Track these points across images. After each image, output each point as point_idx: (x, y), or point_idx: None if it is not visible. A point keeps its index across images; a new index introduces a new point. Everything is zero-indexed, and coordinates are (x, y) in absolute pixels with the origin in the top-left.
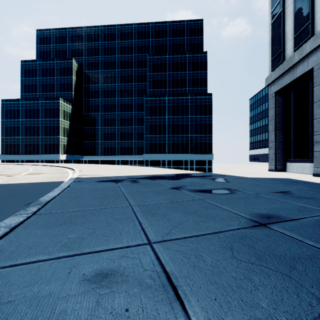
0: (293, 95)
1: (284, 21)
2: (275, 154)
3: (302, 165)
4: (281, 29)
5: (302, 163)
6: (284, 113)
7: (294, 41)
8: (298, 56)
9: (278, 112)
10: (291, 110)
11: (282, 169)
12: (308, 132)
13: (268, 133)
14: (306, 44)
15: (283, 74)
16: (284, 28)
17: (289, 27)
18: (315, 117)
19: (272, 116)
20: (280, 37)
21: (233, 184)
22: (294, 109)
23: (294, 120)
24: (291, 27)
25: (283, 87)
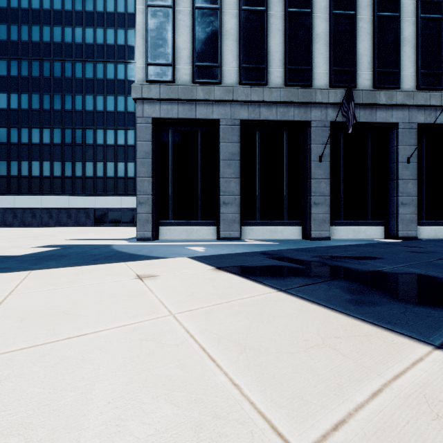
0: (172, 136)
1: (175, 27)
2: (152, 214)
3: (187, 229)
4: (172, 34)
5: (187, 227)
6: (156, 155)
7: (195, 69)
8: (204, 94)
9: (155, 150)
10: (170, 155)
11: (156, 236)
12: (195, 189)
13: (137, 179)
14: (215, 88)
15: (173, 101)
16: (175, 37)
17: (184, 43)
18: (223, 176)
19: (146, 153)
20: (169, 43)
21: (391, 256)
22: (173, 155)
23: (173, 170)
24: (187, 46)
25: (171, 118)
